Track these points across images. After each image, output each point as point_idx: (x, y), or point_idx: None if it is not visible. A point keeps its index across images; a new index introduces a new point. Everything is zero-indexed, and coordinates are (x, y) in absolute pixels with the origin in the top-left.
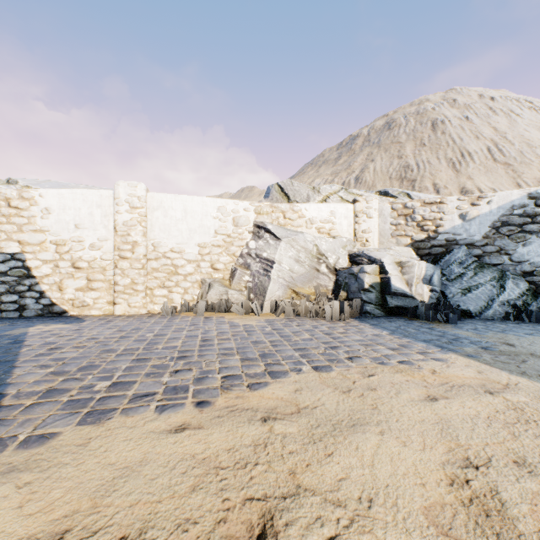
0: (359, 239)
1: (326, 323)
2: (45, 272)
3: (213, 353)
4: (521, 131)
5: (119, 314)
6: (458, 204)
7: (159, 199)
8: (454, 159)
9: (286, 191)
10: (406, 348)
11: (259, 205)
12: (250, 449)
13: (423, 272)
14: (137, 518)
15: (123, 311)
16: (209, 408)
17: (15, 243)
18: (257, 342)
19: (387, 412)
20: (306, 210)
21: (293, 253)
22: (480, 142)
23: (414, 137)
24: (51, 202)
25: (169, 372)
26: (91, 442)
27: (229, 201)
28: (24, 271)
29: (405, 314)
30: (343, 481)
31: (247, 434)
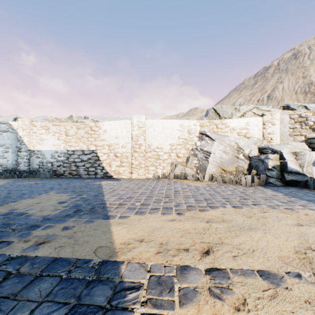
0: (266, 138)
1: (241, 187)
2: (104, 158)
3: (181, 196)
4: None
5: (133, 178)
6: None
7: (151, 122)
8: None
9: (218, 112)
10: (292, 203)
11: (202, 122)
12: (201, 229)
13: (313, 159)
14: (164, 240)
15: (135, 177)
16: (182, 215)
17: (93, 146)
18: (202, 194)
19: (270, 226)
20: (230, 123)
21: (222, 148)
22: None
23: None
24: (106, 127)
25: (162, 202)
26: (141, 220)
27: (186, 121)
28: (97, 158)
29: (298, 185)
30: (242, 244)
31: (200, 225)
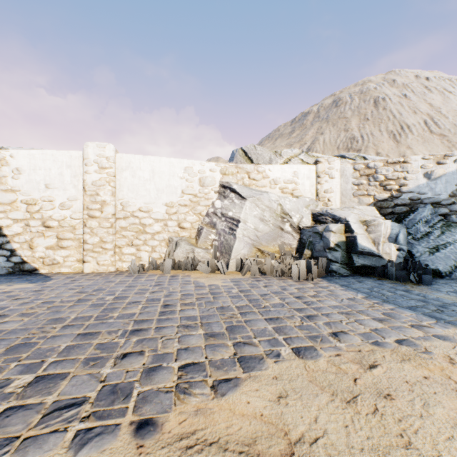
0: (321, 198)
1: (293, 283)
2: (16, 230)
3: (173, 324)
4: (453, 106)
5: (88, 272)
6: (423, 163)
7: (127, 160)
8: (394, 131)
9: (249, 155)
10: (395, 319)
11: (224, 166)
12: None
13: (388, 231)
14: None
15: (92, 269)
16: (153, 441)
17: None
18: (224, 309)
19: (433, 455)
20: (270, 171)
21: (257, 212)
22: (417, 116)
23: (359, 112)
24: (22, 163)
25: (114, 357)
26: None
27: (196, 162)
28: None
29: (372, 273)
30: None
31: None
